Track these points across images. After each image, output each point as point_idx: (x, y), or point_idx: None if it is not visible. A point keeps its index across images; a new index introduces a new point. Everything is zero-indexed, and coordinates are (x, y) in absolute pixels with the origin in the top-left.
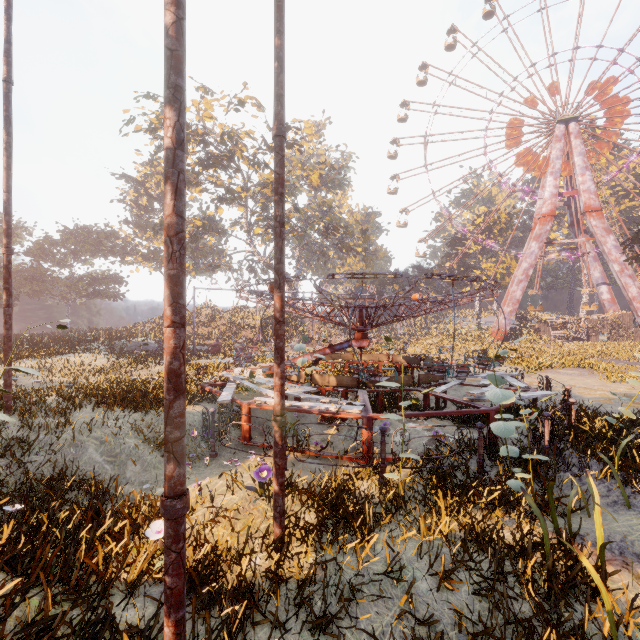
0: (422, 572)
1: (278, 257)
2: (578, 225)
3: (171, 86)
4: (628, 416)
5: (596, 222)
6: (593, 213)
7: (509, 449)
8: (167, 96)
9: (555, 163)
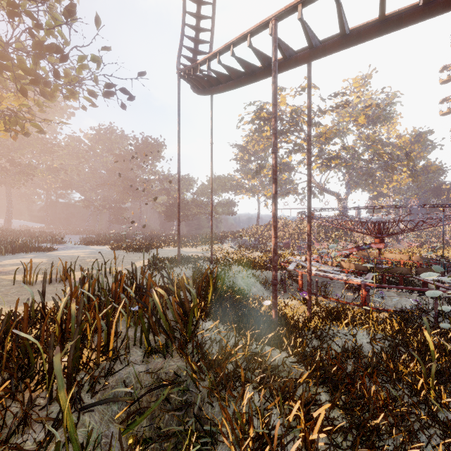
0: (367, 338)
1: (308, 211)
2: None
3: (274, 179)
4: None
5: None
6: None
7: (444, 307)
8: (273, 181)
9: None
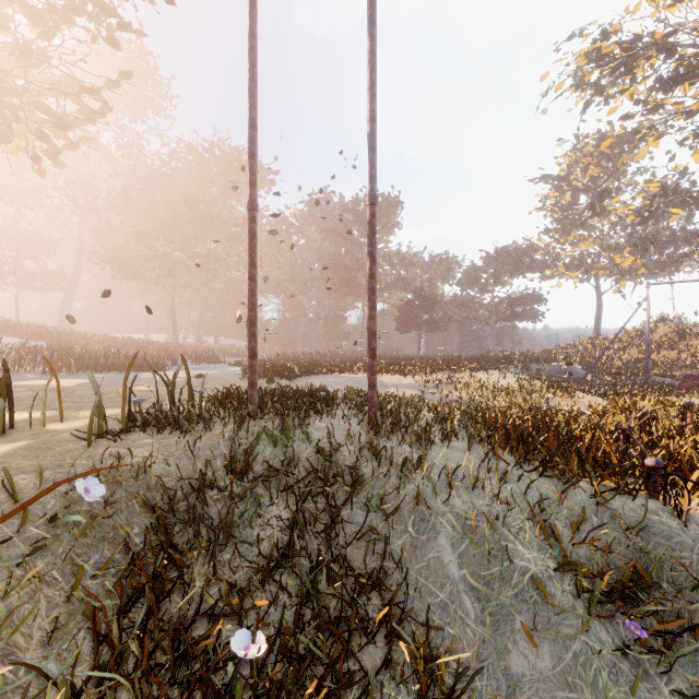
0: None
1: None
2: None
3: None
4: None
5: None
6: None
7: None
8: None
9: None
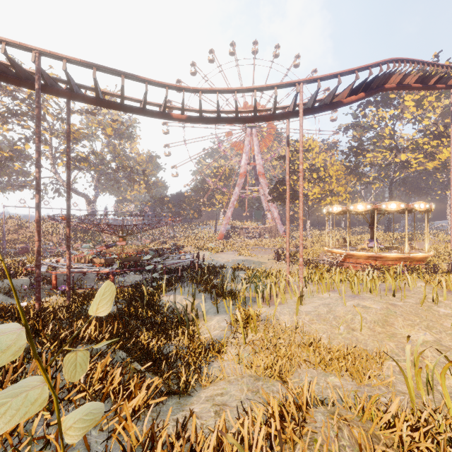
0: (114, 304)
1: (68, 217)
2: (258, 180)
3: (38, 190)
4: (205, 264)
5: (262, 180)
6: (261, 175)
7: (154, 274)
8: (37, 192)
9: (246, 147)
